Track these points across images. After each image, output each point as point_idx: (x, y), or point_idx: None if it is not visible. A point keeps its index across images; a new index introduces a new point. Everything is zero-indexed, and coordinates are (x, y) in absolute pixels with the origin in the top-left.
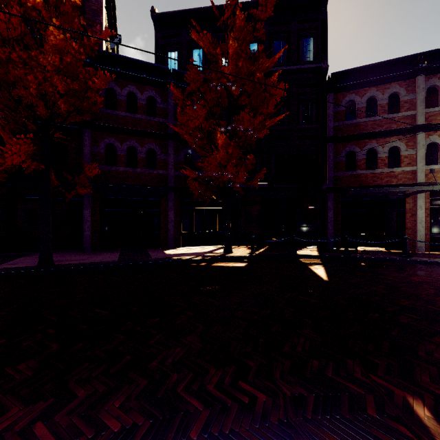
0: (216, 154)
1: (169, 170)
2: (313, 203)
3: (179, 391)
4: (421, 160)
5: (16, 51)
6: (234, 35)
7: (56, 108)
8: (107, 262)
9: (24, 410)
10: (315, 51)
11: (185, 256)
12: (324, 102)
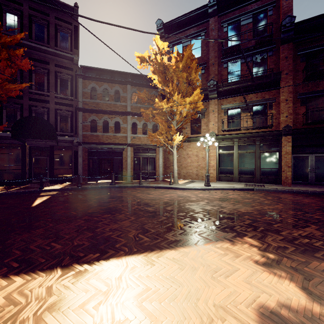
0: None
1: None
2: (68, 152)
3: None
4: (129, 131)
5: None
6: None
7: None
8: None
9: None
10: (71, 45)
11: None
12: (77, 83)
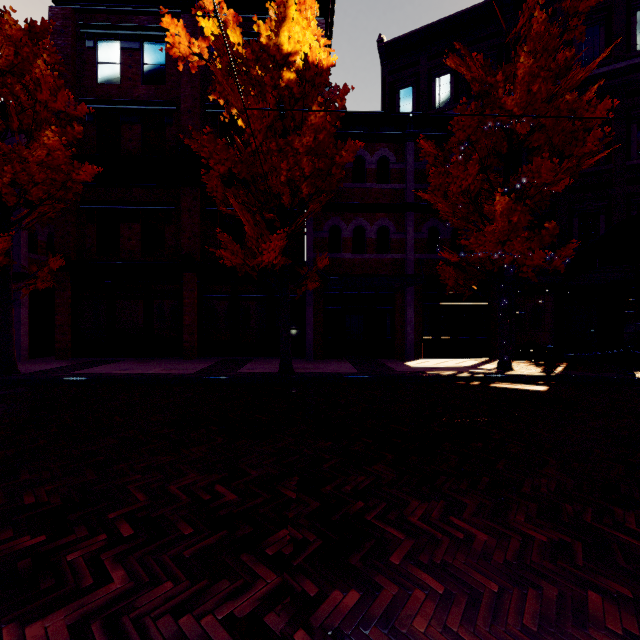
0: (490, 225)
1: (407, 253)
2: None
3: (589, 522)
4: None
5: (276, 140)
6: (528, 48)
7: (299, 194)
8: (347, 373)
9: (423, 504)
10: None
11: (443, 371)
12: None
